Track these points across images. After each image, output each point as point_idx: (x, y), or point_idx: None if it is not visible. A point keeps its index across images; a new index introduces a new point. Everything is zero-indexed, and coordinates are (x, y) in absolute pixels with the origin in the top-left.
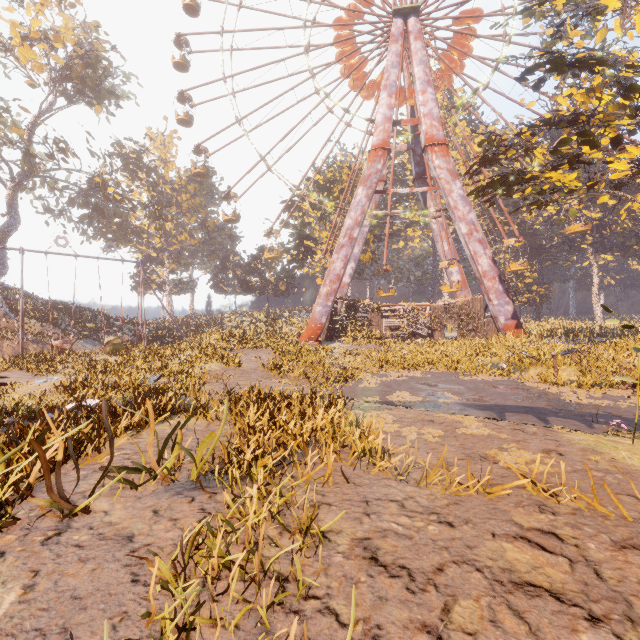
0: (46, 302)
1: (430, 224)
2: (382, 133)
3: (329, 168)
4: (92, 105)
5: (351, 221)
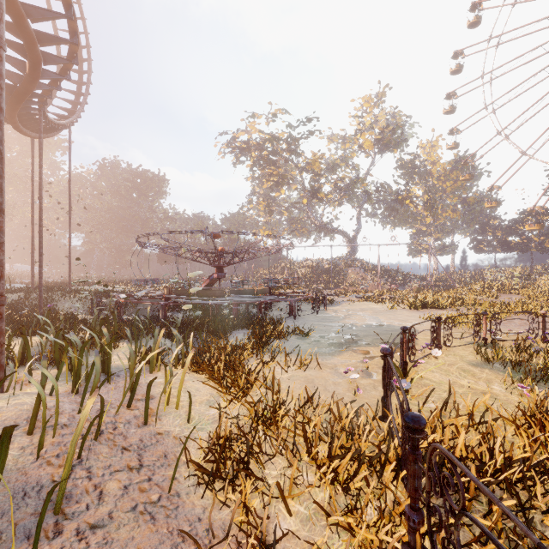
0: (374, 266)
1: None
2: None
3: None
4: (392, 151)
5: None
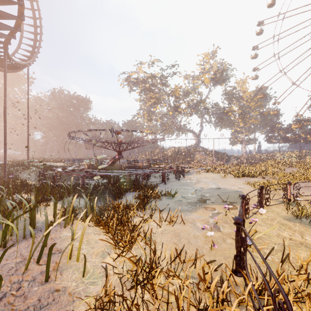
0: (210, 151)
1: None
2: None
3: None
4: (221, 85)
5: None
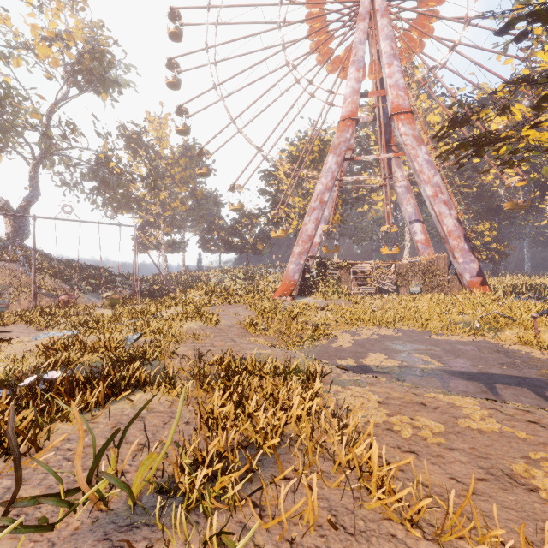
0: (60, 261)
1: (395, 188)
2: (350, 105)
3: (301, 140)
4: (99, 93)
5: (322, 186)
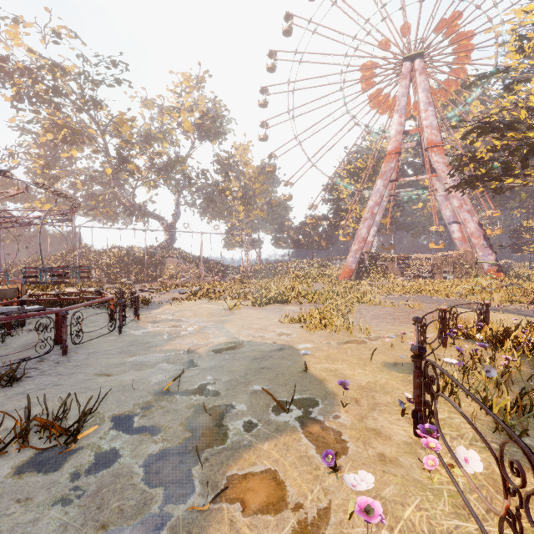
0: (194, 257)
1: (435, 197)
2: (394, 143)
3: (358, 159)
4: (212, 141)
5: (372, 202)
